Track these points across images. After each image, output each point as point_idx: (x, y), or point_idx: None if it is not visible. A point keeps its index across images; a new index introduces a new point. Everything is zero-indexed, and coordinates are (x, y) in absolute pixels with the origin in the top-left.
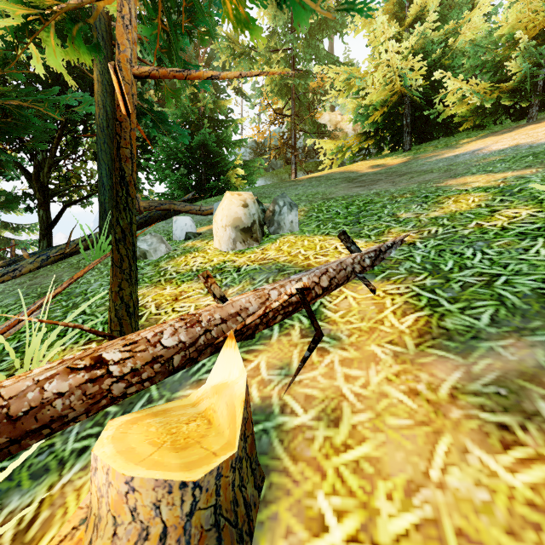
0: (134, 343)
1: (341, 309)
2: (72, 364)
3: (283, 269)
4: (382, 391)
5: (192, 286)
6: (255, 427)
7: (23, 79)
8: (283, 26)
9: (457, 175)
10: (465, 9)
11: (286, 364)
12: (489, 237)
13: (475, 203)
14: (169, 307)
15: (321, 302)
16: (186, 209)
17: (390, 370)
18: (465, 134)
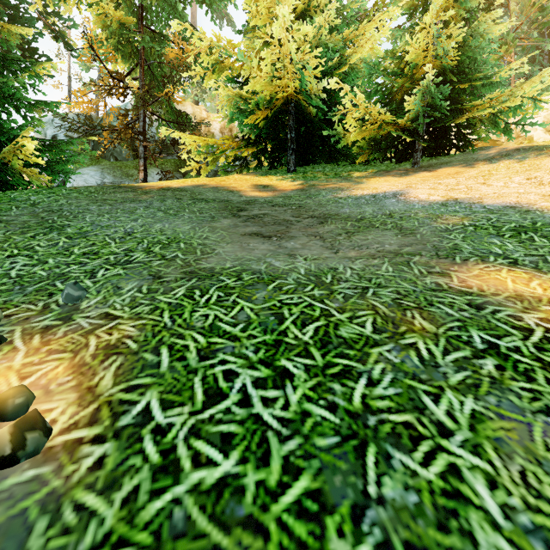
0: None
1: None
2: None
3: None
4: None
5: None
6: None
7: None
8: None
9: (450, 254)
10: (352, 24)
11: None
12: None
13: None
14: None
15: None
16: None
17: None
18: (349, 166)
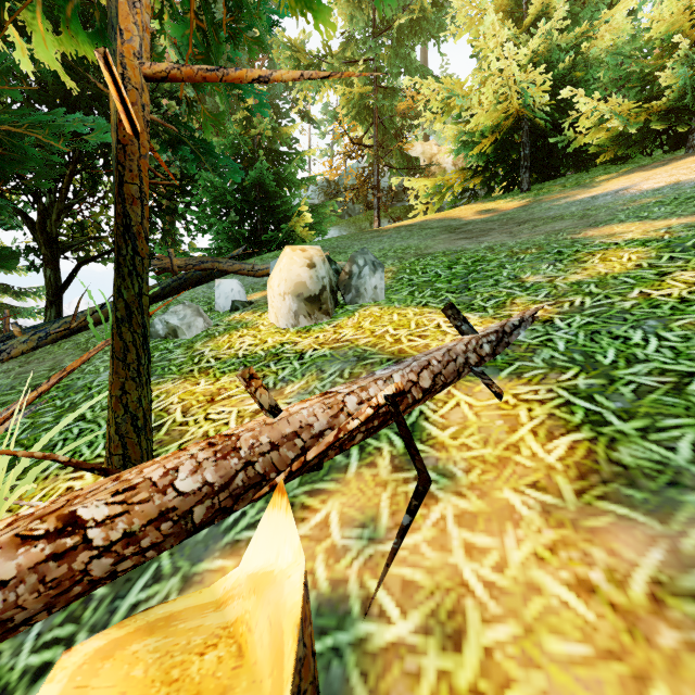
0: (131, 489)
1: (452, 424)
2: (26, 528)
3: (365, 357)
4: (531, 580)
5: (235, 380)
6: (319, 642)
7: (17, 96)
8: (363, 31)
9: (599, 223)
10: (602, 5)
11: (370, 519)
12: (663, 312)
13: (633, 261)
14: (201, 413)
15: (421, 411)
16: (234, 269)
17: (539, 538)
18: (602, 170)
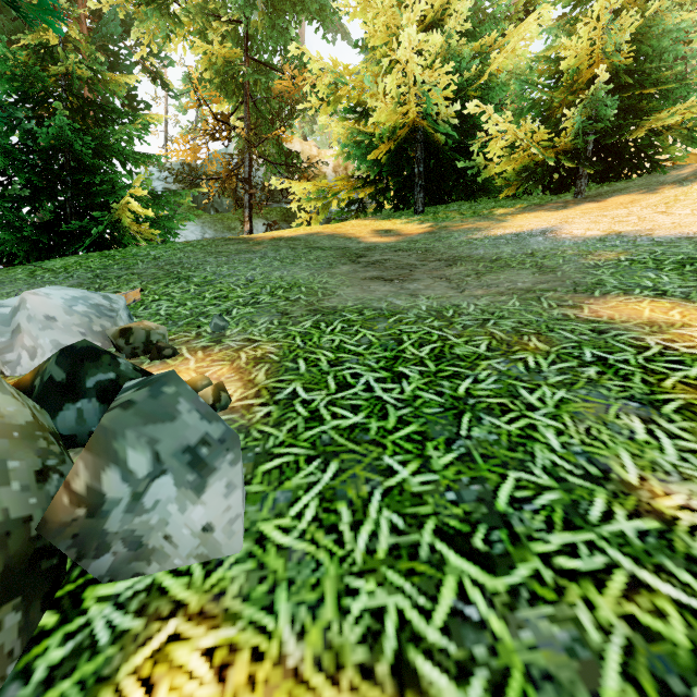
0: None
1: None
2: None
3: None
4: None
5: None
6: None
7: None
8: None
9: (590, 289)
10: (496, 26)
11: None
12: None
13: None
14: None
15: None
16: None
17: None
18: (493, 202)
